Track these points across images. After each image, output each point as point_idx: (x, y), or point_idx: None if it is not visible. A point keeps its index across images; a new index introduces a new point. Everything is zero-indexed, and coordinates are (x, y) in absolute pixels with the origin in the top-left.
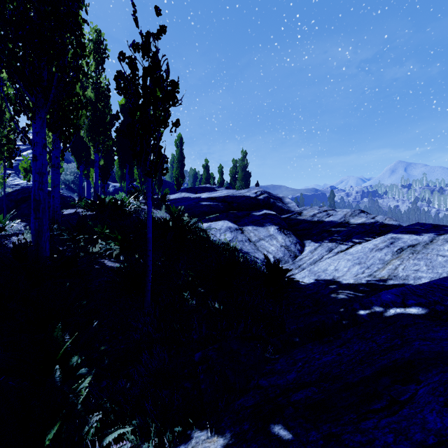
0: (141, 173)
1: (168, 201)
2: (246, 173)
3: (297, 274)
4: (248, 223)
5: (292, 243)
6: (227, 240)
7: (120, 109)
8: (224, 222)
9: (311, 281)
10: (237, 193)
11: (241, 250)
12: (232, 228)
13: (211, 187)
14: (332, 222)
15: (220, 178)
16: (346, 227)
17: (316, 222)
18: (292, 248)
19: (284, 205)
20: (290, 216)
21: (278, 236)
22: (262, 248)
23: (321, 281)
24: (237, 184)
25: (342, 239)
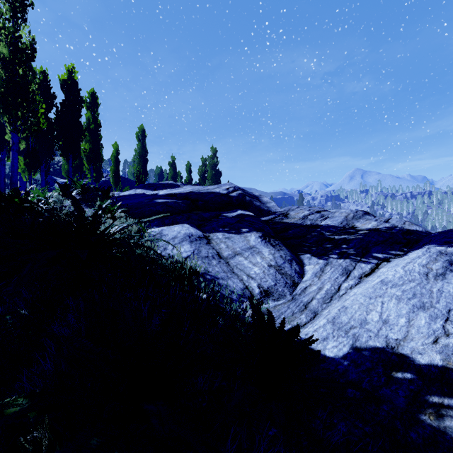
0: (92, 167)
1: (113, 199)
2: (216, 172)
3: (309, 327)
4: (217, 228)
5: (285, 260)
6: (180, 258)
7: (61, 85)
8: (182, 226)
9: (342, 351)
10: (204, 189)
11: (205, 275)
12: (194, 236)
13: (174, 183)
14: (332, 227)
15: (187, 176)
16: (354, 234)
17: (310, 227)
18: (287, 268)
19: (263, 205)
20: (273, 218)
21: (264, 250)
22: (239, 270)
23: (365, 351)
24: (207, 183)
25: (357, 252)
